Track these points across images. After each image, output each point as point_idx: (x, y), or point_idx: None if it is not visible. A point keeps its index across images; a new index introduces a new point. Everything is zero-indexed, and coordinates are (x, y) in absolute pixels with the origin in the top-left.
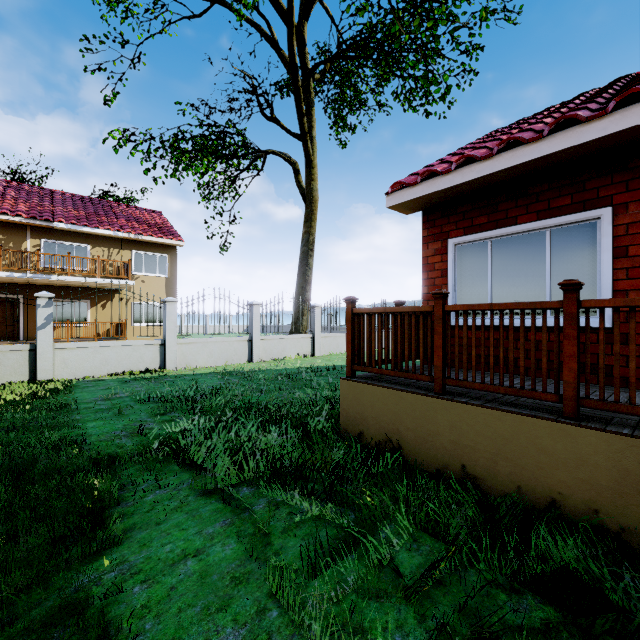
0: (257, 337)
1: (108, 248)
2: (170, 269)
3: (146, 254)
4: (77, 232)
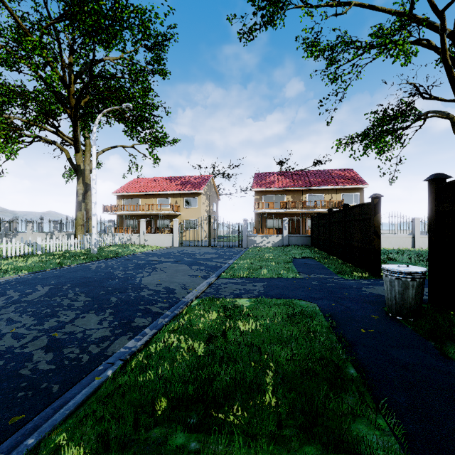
0: (417, 236)
1: (331, 194)
2: (360, 200)
3: (348, 194)
4: (319, 189)
